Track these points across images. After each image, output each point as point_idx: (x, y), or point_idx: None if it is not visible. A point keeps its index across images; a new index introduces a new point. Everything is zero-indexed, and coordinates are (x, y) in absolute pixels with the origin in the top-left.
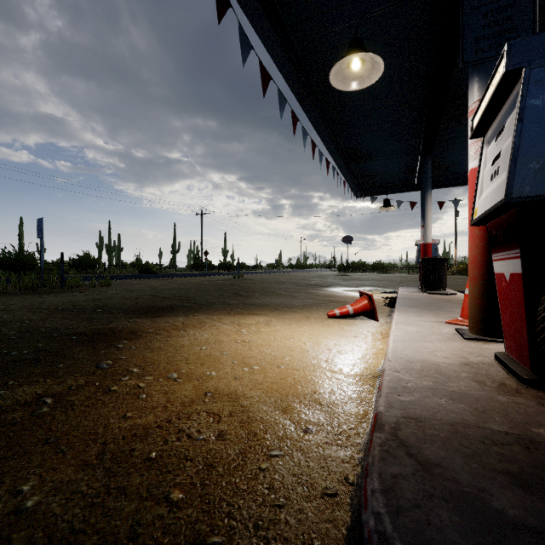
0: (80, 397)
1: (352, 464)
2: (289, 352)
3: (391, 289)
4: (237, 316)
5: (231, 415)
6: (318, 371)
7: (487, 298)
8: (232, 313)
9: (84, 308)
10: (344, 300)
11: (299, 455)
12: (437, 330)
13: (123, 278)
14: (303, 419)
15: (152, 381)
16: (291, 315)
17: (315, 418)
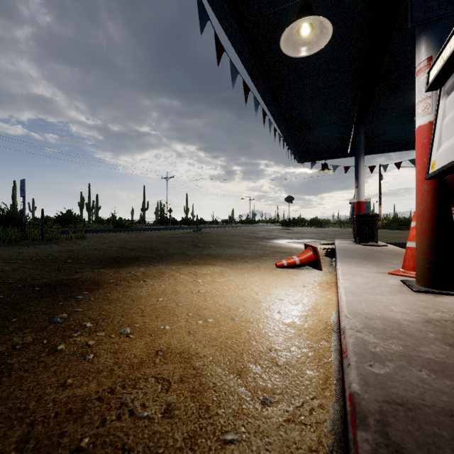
0: (22, 358)
1: (322, 453)
2: (242, 303)
3: (328, 241)
4: (194, 266)
5: (181, 380)
6: (272, 324)
7: (436, 251)
8: (189, 264)
9: (56, 259)
10: (289, 251)
11: (258, 440)
12: (383, 282)
13: (97, 232)
14: (260, 385)
15: (102, 337)
16: (243, 265)
17: (273, 384)
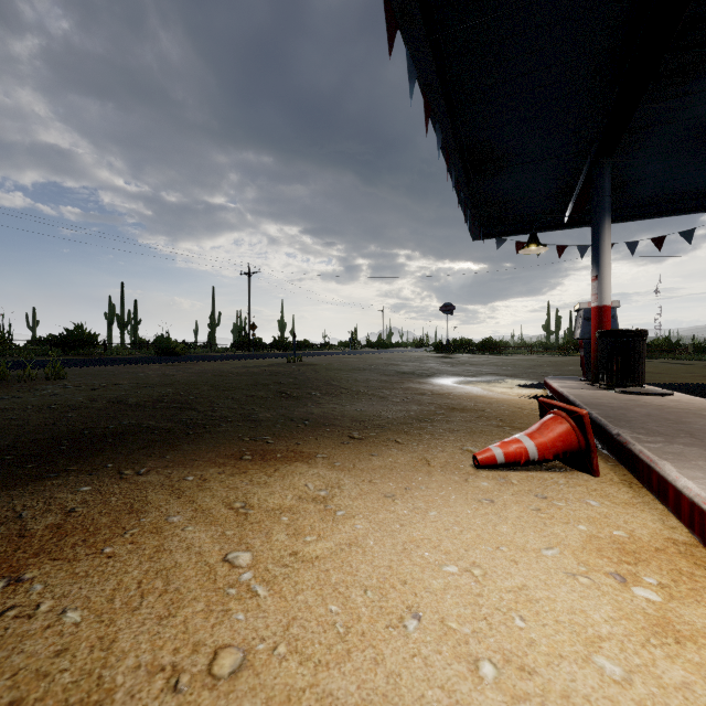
0: None
1: None
2: None
3: (527, 380)
4: (252, 470)
5: None
6: None
7: None
8: (246, 455)
9: None
10: (472, 404)
11: None
12: None
13: (110, 364)
14: None
15: None
16: (387, 457)
17: None
